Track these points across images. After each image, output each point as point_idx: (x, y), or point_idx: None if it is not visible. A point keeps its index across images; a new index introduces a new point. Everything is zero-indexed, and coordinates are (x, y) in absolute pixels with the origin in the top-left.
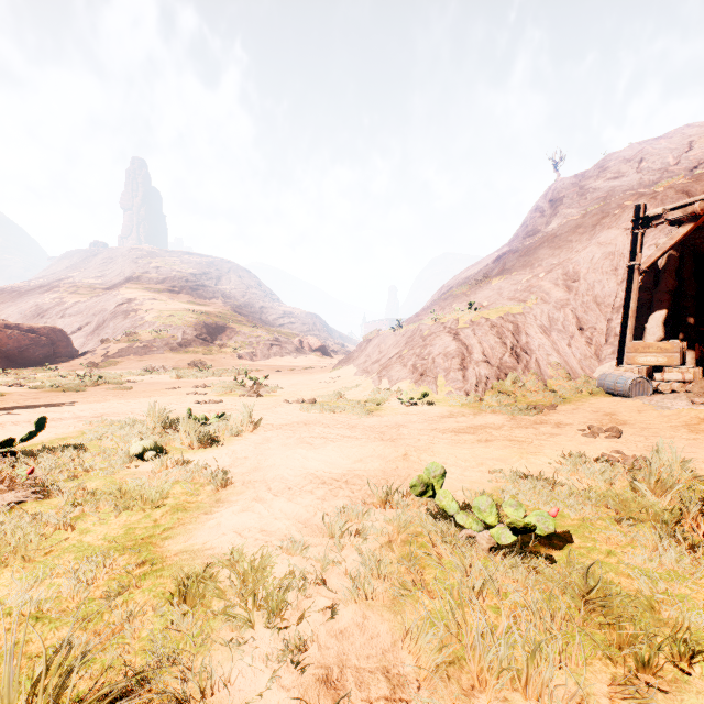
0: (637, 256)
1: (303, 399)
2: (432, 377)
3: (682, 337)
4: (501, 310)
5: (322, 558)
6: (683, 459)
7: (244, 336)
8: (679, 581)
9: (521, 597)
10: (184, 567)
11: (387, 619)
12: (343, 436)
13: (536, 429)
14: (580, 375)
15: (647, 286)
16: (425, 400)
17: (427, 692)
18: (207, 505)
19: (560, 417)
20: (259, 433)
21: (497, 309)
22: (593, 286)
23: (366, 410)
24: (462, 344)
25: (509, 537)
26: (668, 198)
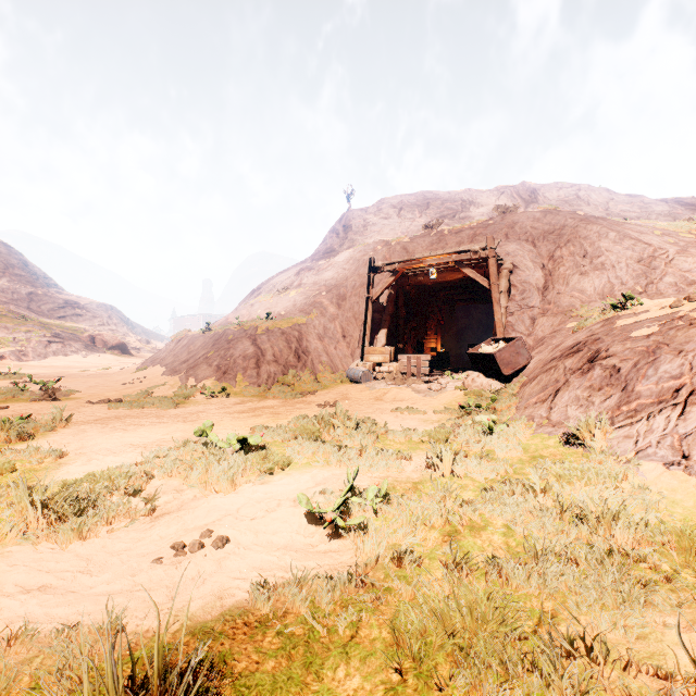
0: (370, 291)
1: (108, 399)
2: (233, 375)
3: (398, 343)
4: (291, 321)
5: (144, 469)
6: (346, 412)
7: (6, 330)
8: (302, 451)
9: (235, 461)
10: (57, 486)
11: (178, 480)
12: (153, 422)
13: (294, 406)
14: (340, 370)
15: (380, 310)
16: (225, 394)
17: (191, 488)
18: (53, 466)
19: (315, 398)
20: (72, 428)
21: (288, 320)
22: (354, 306)
23: (173, 404)
24: (258, 348)
25: (239, 446)
26: (396, 251)
